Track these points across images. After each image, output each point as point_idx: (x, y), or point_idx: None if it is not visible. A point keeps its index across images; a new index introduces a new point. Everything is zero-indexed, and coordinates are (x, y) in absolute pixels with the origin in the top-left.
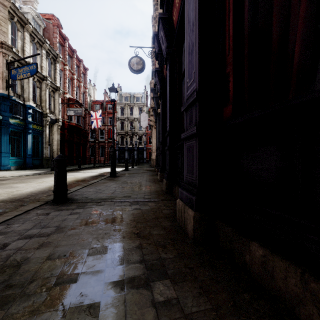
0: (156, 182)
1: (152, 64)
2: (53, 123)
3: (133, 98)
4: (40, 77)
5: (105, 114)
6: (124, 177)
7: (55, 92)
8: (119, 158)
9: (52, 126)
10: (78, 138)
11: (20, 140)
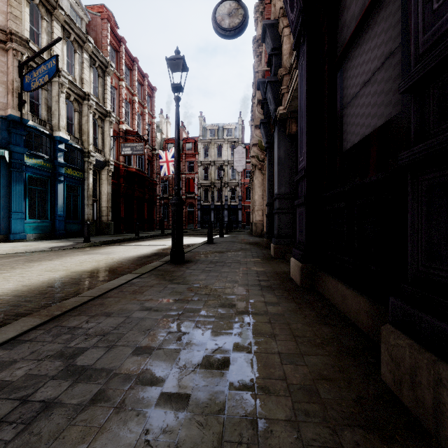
0: (296, 294)
1: (257, 46)
2: (101, 168)
3: (222, 131)
4: (79, 95)
5: (181, 157)
6: (200, 266)
7: (105, 120)
8: (201, 221)
9: (100, 173)
10: (141, 192)
11: (46, 193)
